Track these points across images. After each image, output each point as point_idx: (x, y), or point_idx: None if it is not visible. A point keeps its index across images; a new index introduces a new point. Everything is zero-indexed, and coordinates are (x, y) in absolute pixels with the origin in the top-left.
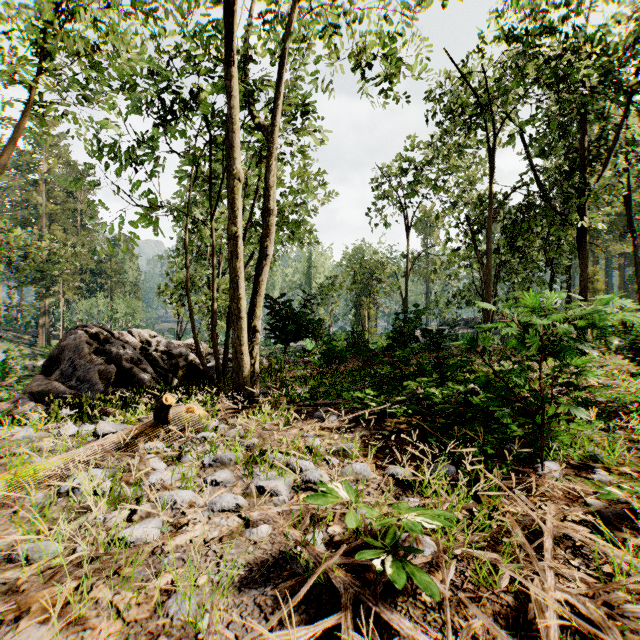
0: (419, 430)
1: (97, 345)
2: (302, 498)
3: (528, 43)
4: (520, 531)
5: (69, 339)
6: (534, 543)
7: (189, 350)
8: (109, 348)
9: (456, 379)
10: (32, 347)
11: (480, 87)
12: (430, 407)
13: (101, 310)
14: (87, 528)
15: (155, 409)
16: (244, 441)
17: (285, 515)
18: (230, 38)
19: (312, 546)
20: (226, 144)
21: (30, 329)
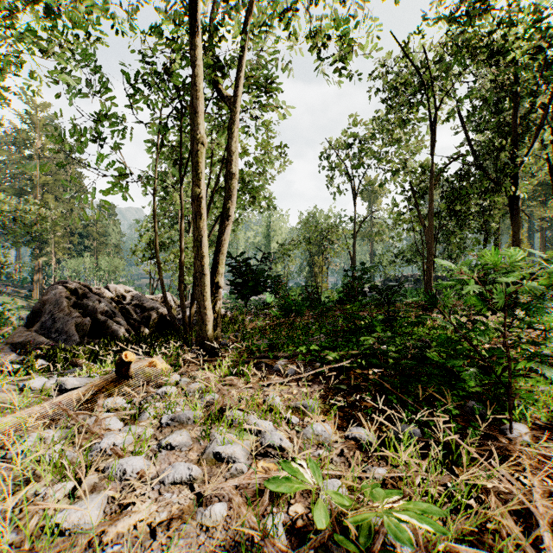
0: (376, 384)
1: (75, 299)
2: (261, 467)
3: (468, 23)
4: (512, 521)
5: (50, 294)
6: (529, 535)
7: (160, 304)
8: (86, 302)
9: (405, 331)
10: (28, 300)
11: (423, 66)
12: (384, 360)
13: (87, 268)
14: (23, 507)
15: (117, 364)
16: (204, 397)
17: (242, 489)
18: (193, 9)
19: (272, 538)
20: (190, 110)
21: (26, 284)
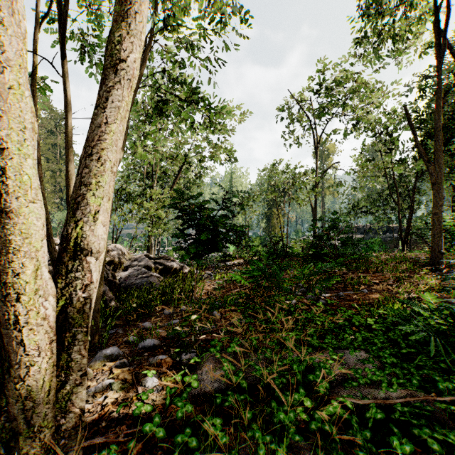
0: None
1: None
2: None
3: None
4: None
5: None
6: None
7: None
8: None
9: None
10: None
11: None
12: None
13: None
14: None
15: None
16: None
17: None
18: None
19: None
20: None
21: None
